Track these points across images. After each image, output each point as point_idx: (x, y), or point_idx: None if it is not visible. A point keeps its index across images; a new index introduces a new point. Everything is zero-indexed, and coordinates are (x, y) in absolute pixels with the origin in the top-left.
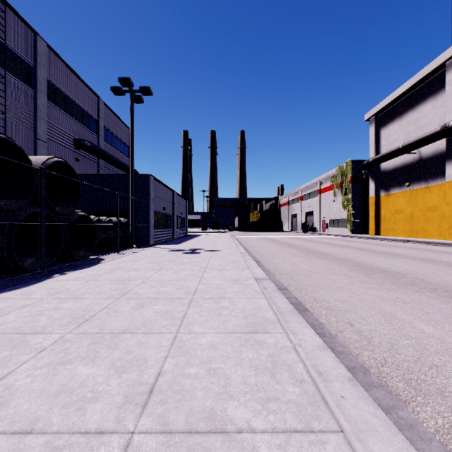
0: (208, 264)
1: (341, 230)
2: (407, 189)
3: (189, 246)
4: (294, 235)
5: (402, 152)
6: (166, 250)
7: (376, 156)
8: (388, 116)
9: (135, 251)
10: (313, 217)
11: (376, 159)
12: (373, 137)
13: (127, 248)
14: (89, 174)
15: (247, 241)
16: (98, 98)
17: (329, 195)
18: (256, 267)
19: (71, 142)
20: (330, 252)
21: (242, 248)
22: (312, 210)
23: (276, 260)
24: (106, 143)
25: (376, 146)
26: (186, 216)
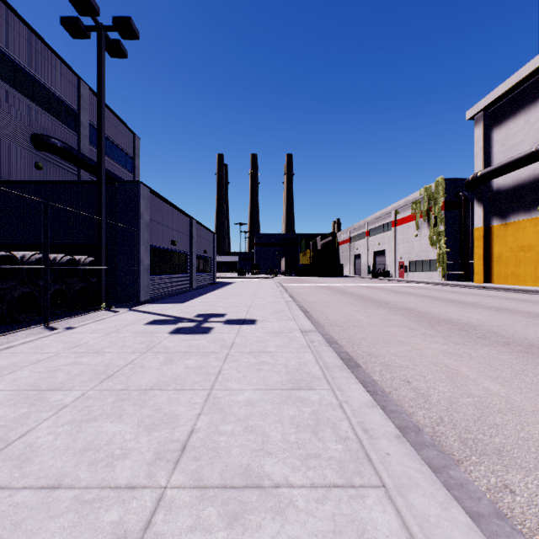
0: (206, 407)
1: (428, 275)
2: None
3: (202, 306)
4: (363, 282)
5: (536, 158)
6: (145, 319)
7: (489, 167)
8: (506, 110)
9: (94, 318)
10: (384, 258)
11: (488, 172)
12: (482, 142)
13: (89, 310)
14: (36, 182)
15: (302, 294)
16: (79, 79)
17: (409, 227)
18: (399, 451)
19: (26, 138)
20: (469, 320)
21: (301, 313)
22: (383, 249)
23: (386, 349)
24: (93, 149)
25: (486, 155)
26: (213, 256)
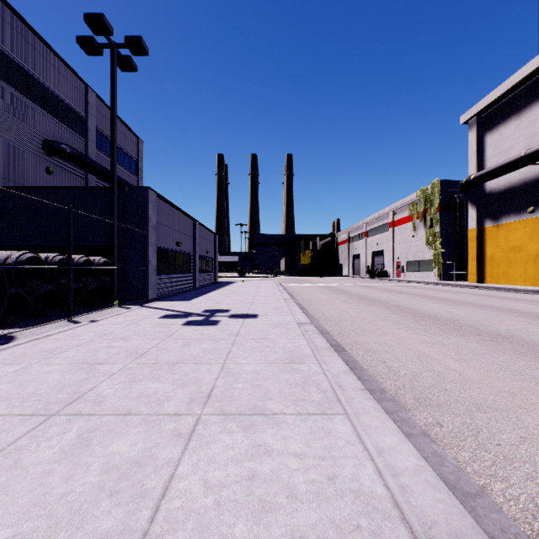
0: (221, 373)
1: (424, 275)
2: (531, 217)
3: (207, 303)
4: (361, 282)
5: (525, 163)
6: (158, 314)
7: (481, 171)
8: (498, 115)
9: (110, 313)
10: (382, 258)
11: (480, 175)
12: (475, 146)
13: (103, 306)
14: (51, 188)
15: (301, 292)
16: (86, 86)
17: (406, 228)
18: (360, 397)
19: (38, 144)
20: (452, 315)
21: (298, 309)
22: (382, 249)
23: (371, 338)
24: (100, 153)
25: (479, 158)
26: (214, 256)
